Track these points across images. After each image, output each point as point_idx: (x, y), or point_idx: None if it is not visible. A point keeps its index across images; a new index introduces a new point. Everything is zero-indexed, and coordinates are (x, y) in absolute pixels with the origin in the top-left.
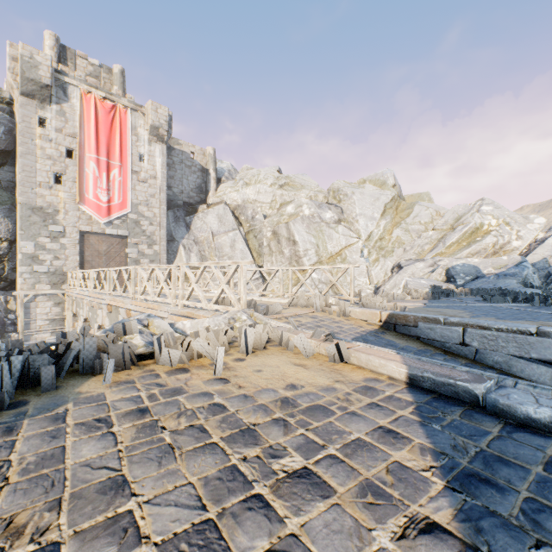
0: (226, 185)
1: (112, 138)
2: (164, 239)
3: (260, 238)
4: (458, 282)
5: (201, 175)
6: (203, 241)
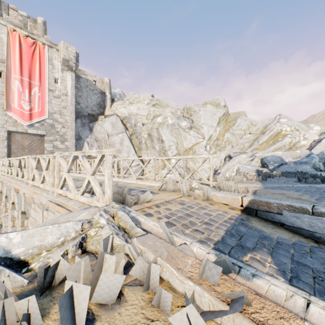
0: (117, 103)
1: (33, 65)
2: (73, 137)
3: (140, 138)
4: (269, 167)
5: (100, 96)
6: (102, 139)
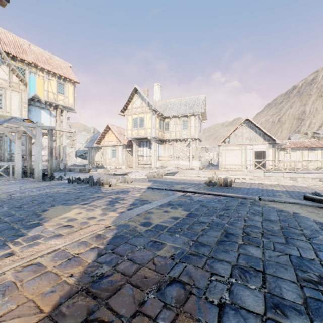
0: None
1: None
2: None
3: None
4: None
5: None
6: None
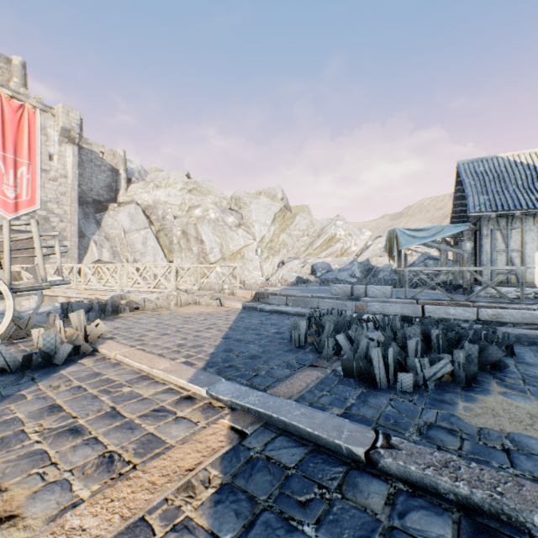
0: (137, 186)
1: (20, 136)
2: (75, 235)
3: (171, 236)
4: (317, 274)
5: (111, 174)
6: (115, 237)
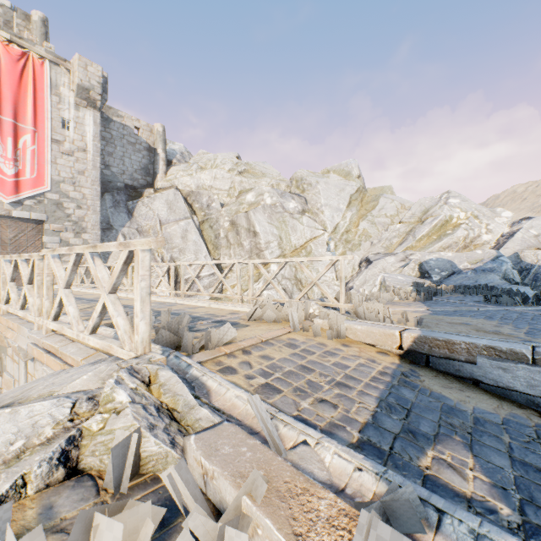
0: (177, 168)
1: (22, 94)
2: (97, 226)
3: (217, 228)
4: (434, 278)
5: (147, 155)
6: (149, 230)
